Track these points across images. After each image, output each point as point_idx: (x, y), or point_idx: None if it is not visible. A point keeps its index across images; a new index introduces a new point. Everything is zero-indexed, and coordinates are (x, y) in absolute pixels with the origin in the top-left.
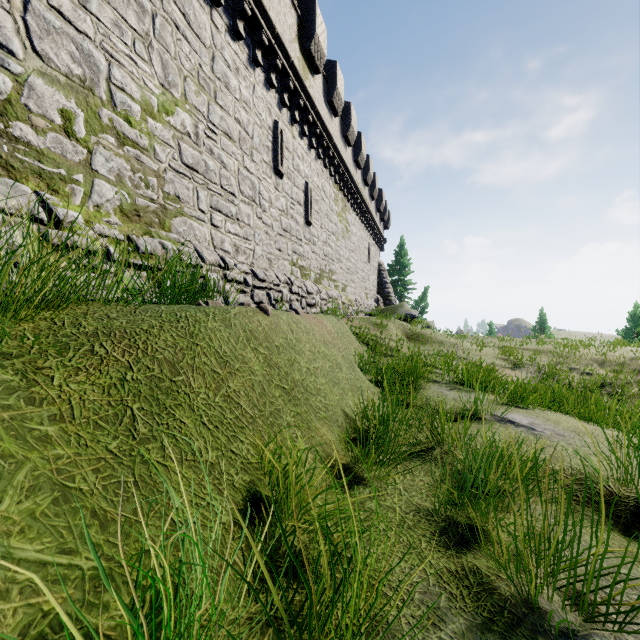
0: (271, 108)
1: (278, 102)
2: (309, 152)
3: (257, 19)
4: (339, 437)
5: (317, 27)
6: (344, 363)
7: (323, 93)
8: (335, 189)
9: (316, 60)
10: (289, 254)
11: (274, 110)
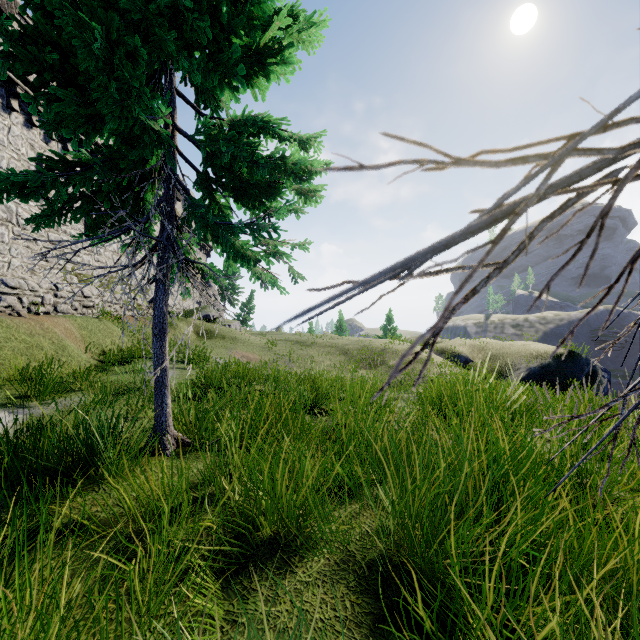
0: (34, 143)
1: (45, 137)
2: None
3: (10, 78)
4: (5, 378)
5: None
6: (51, 346)
7: None
8: None
9: None
10: (61, 264)
11: (39, 144)
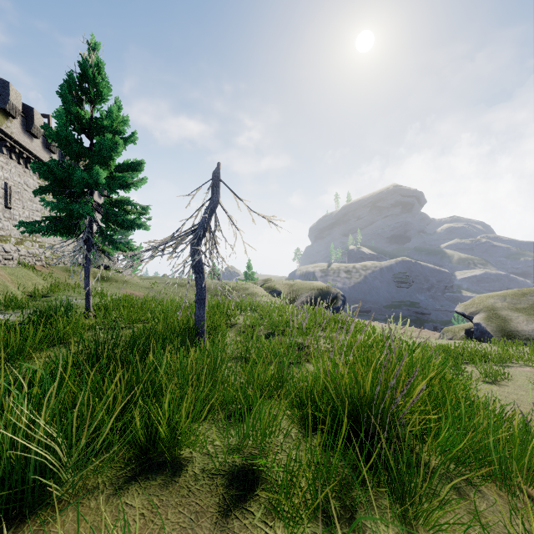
0: None
1: None
2: (9, 162)
3: None
4: None
5: (11, 97)
6: None
7: (22, 127)
8: (40, 181)
9: (12, 113)
10: None
11: None
